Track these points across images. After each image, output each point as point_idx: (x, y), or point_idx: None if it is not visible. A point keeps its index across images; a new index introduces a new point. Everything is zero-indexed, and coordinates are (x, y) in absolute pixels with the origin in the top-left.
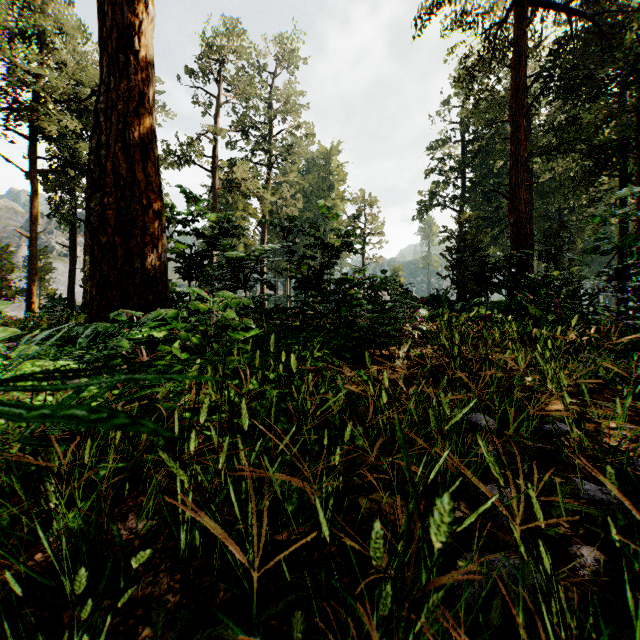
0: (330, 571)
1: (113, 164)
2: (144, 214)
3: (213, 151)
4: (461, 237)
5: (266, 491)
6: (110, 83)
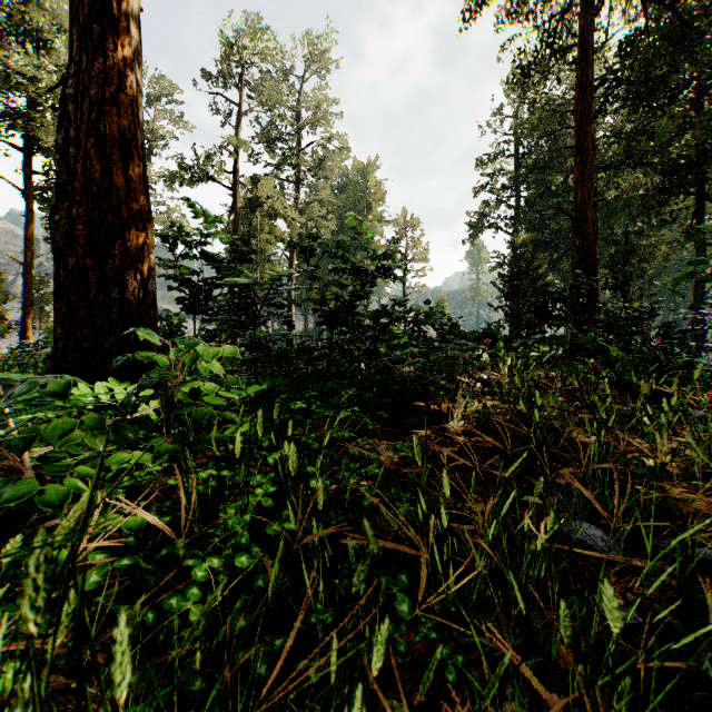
0: None
1: (84, 165)
2: (124, 229)
3: (234, 166)
4: (515, 263)
5: None
6: (81, 62)
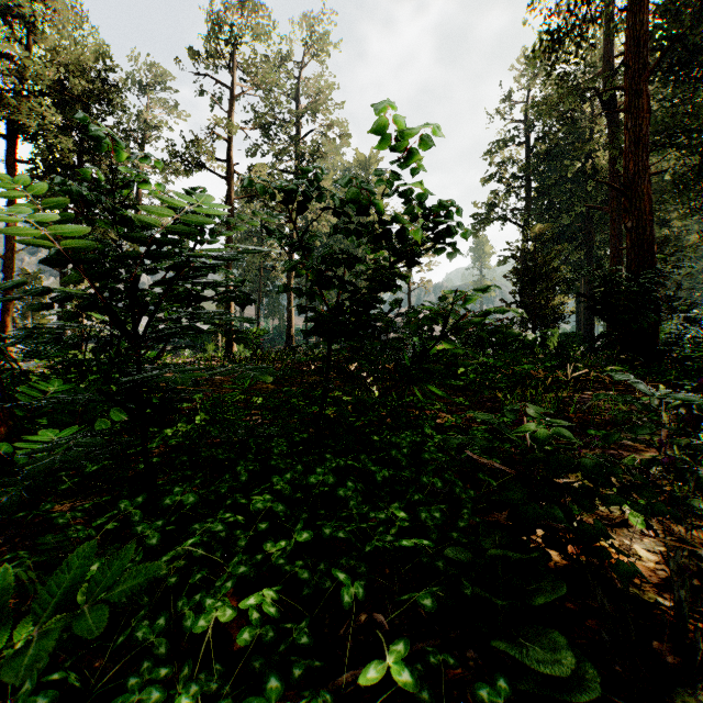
0: None
1: None
2: None
3: (230, 154)
4: (525, 257)
5: None
6: None
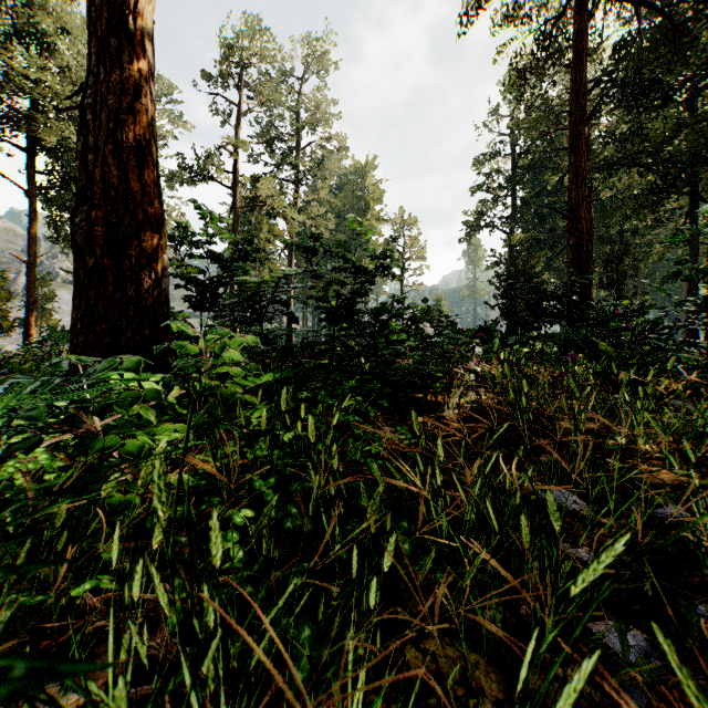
0: None
1: (102, 171)
2: (140, 231)
3: (234, 166)
4: (511, 262)
5: None
6: (99, 73)
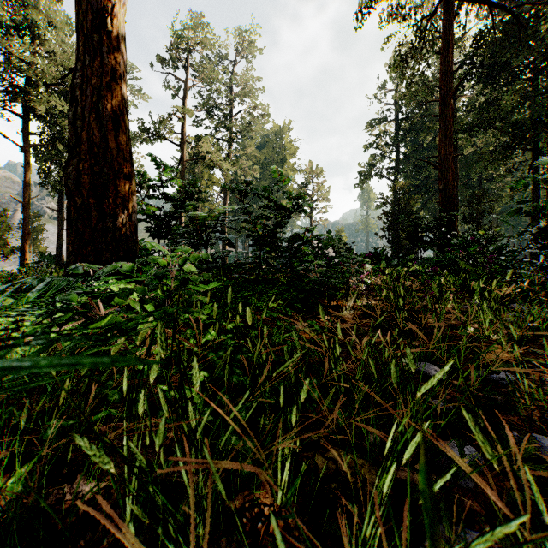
0: (287, 547)
1: (88, 133)
2: (116, 178)
3: (182, 128)
4: (395, 202)
5: (209, 488)
6: (85, 60)
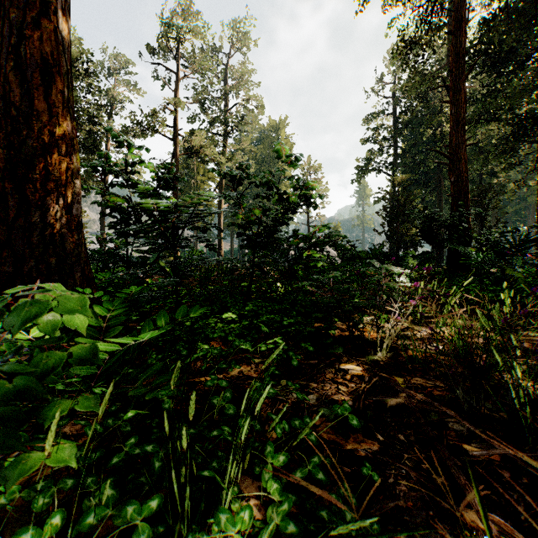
0: None
1: (4, 89)
2: (45, 154)
3: (176, 122)
4: (393, 198)
5: None
6: None
